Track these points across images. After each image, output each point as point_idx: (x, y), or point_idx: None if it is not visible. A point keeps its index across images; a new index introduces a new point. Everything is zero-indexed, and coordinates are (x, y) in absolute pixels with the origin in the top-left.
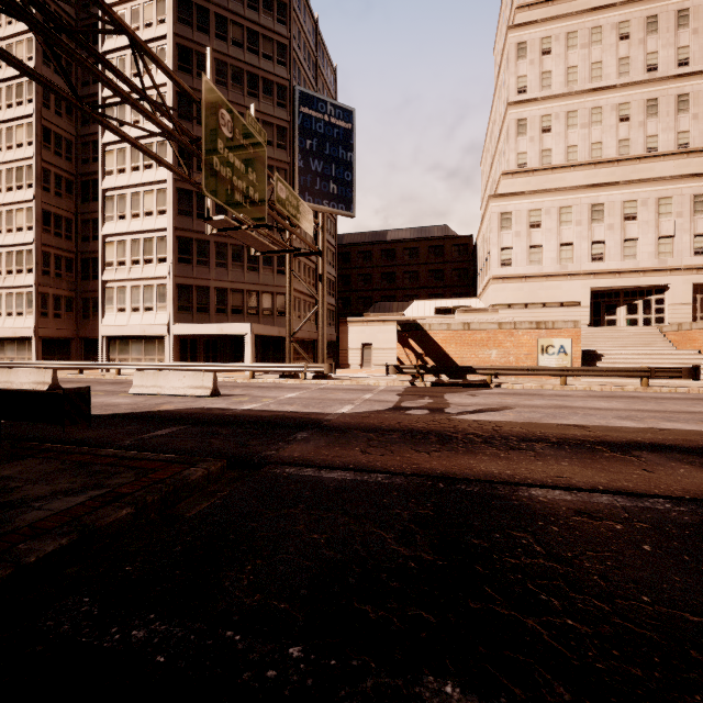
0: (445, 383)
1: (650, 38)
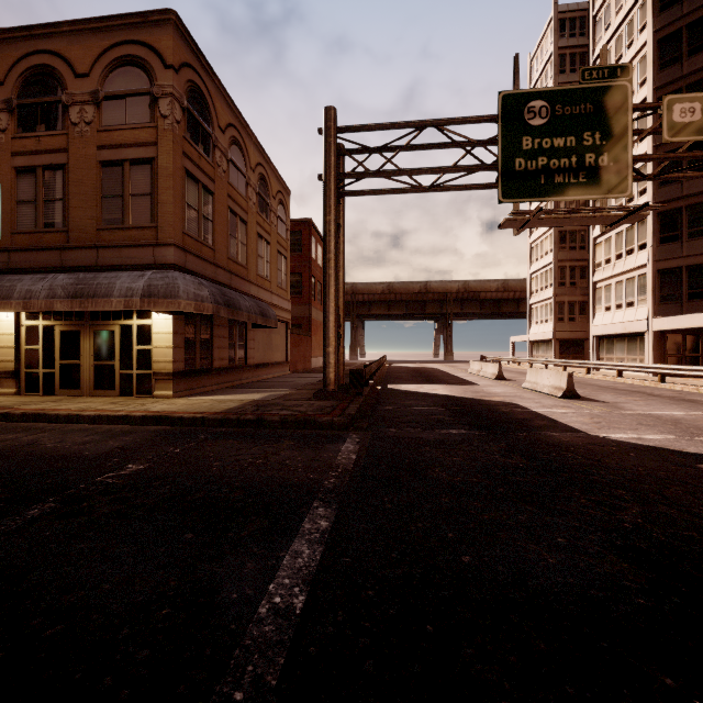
0: None
1: None
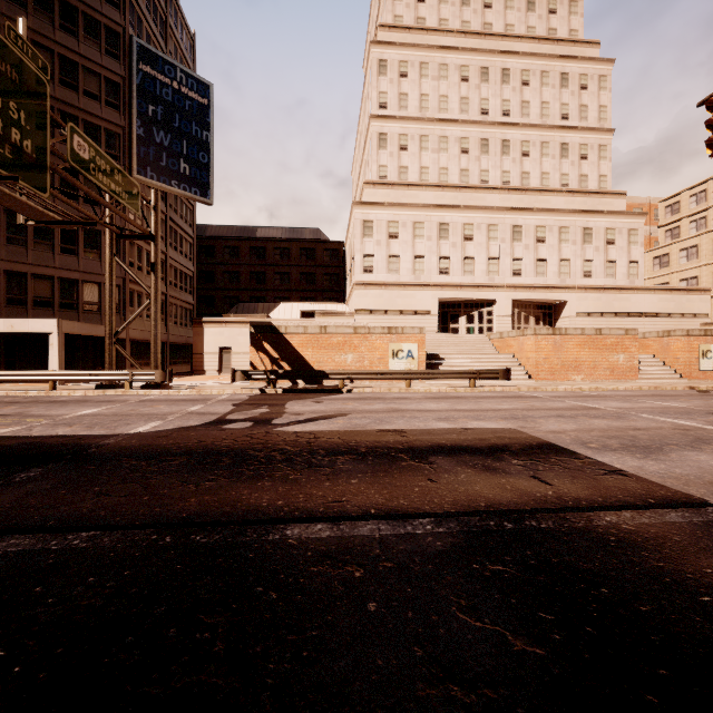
0: (297, 390)
1: (484, 86)
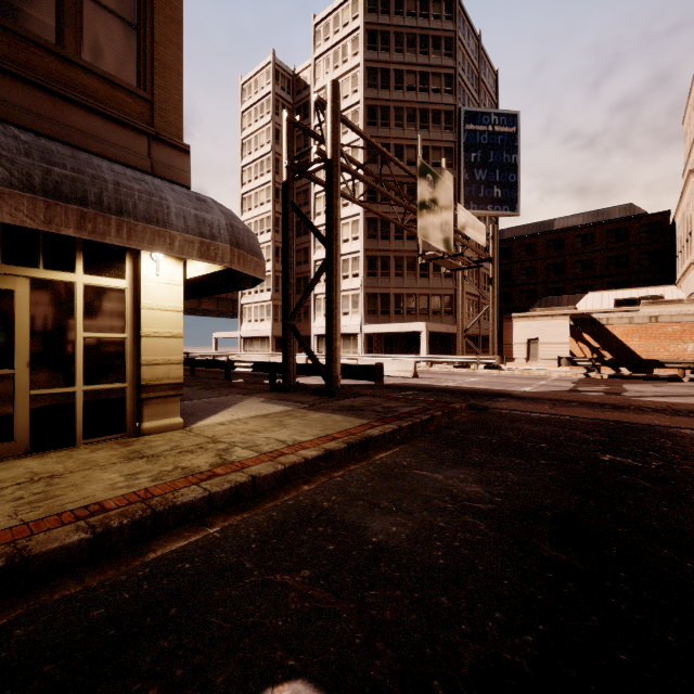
0: (625, 376)
1: None
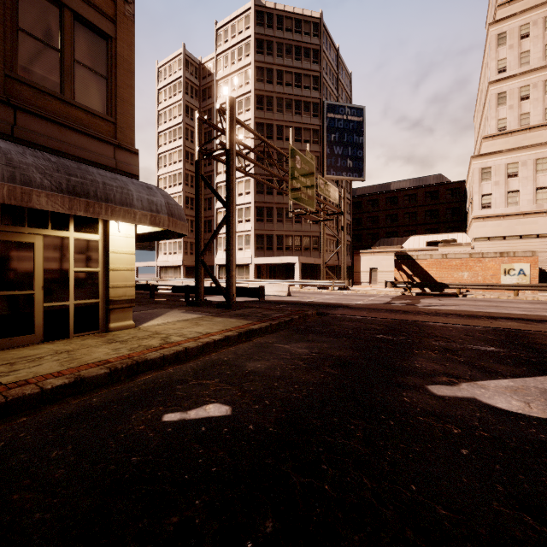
0: (426, 294)
1: None
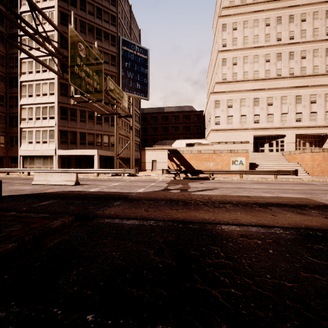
0: (189, 178)
1: (278, 26)
